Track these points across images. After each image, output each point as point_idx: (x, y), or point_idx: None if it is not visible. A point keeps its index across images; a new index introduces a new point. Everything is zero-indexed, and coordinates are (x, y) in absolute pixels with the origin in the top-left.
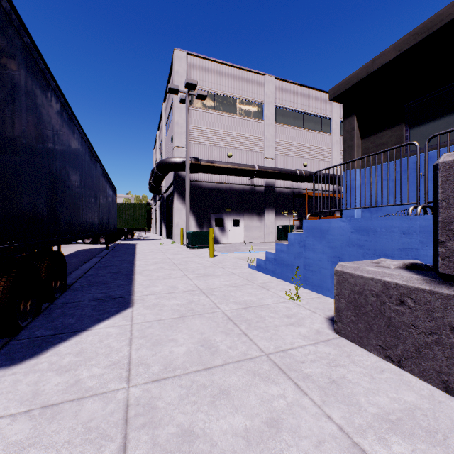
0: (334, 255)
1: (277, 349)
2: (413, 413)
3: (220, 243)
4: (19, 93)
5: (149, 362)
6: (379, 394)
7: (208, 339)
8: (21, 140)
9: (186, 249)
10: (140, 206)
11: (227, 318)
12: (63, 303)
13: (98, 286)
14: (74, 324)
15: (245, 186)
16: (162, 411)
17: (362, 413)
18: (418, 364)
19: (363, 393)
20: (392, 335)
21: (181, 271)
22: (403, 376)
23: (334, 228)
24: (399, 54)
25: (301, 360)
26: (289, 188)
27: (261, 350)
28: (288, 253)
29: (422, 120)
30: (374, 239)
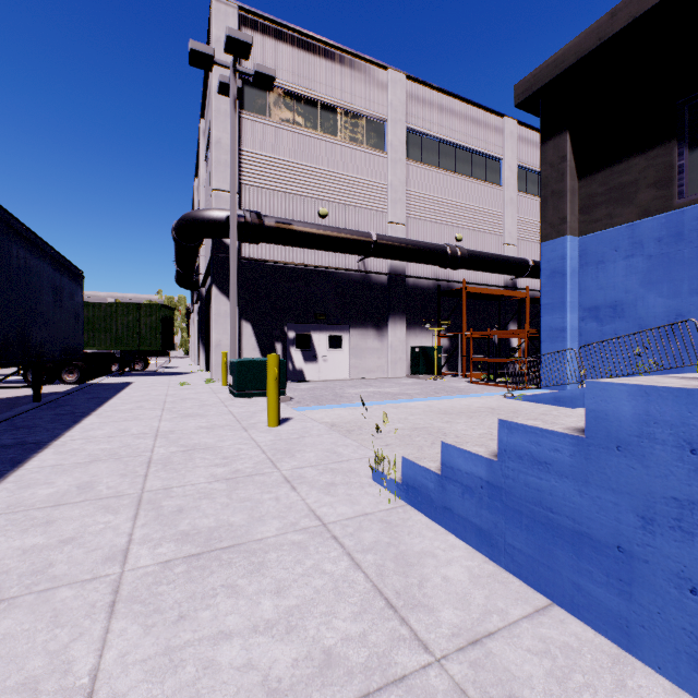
0: None
1: None
2: None
3: (304, 381)
4: None
5: None
6: None
7: None
8: None
9: (226, 398)
10: (147, 308)
11: None
12: None
13: None
14: None
15: (353, 272)
16: None
17: None
18: None
19: None
20: None
21: (131, 513)
22: None
23: None
24: None
25: None
26: (432, 279)
27: None
28: (587, 483)
29: None
30: None
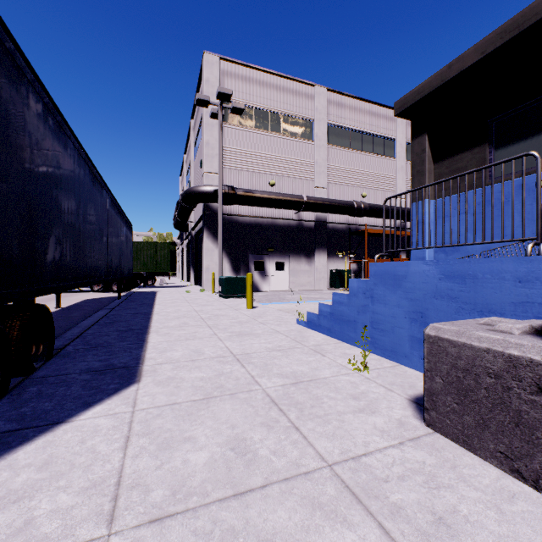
0: (414, 309)
1: (344, 455)
2: None
3: (260, 291)
4: None
5: (149, 481)
6: None
7: (241, 437)
8: None
9: (218, 298)
10: (162, 245)
11: (269, 400)
12: (43, 377)
13: (97, 350)
14: (50, 411)
15: (291, 221)
16: None
17: None
18: None
19: None
20: (524, 438)
21: (209, 328)
22: None
23: (414, 274)
24: (482, 58)
25: (383, 477)
26: (345, 224)
27: (321, 458)
28: (349, 306)
29: (510, 140)
30: (473, 289)
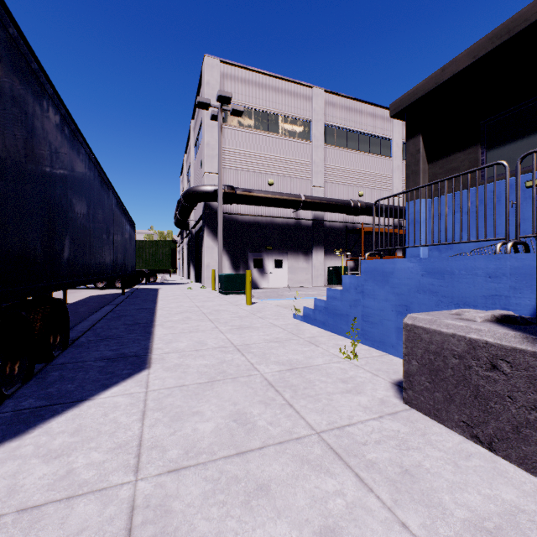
0: (400, 303)
1: (330, 425)
2: (516, 519)
3: (259, 288)
4: (2, 99)
5: (165, 444)
6: (467, 489)
7: (242, 412)
8: (5, 158)
9: (219, 295)
10: (163, 243)
11: (267, 383)
12: (62, 364)
13: (108, 341)
14: (74, 392)
15: (289, 219)
16: (179, 516)
17: (448, 519)
18: (516, 448)
19: (447, 488)
20: (481, 408)
21: (211, 322)
22: (497, 463)
23: (400, 270)
24: (474, 62)
25: (362, 441)
26: (342, 222)
27: (310, 427)
28: (342, 301)
29: (501, 141)
30: (451, 284)
